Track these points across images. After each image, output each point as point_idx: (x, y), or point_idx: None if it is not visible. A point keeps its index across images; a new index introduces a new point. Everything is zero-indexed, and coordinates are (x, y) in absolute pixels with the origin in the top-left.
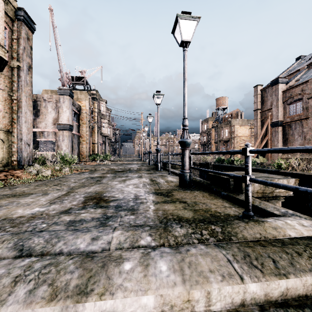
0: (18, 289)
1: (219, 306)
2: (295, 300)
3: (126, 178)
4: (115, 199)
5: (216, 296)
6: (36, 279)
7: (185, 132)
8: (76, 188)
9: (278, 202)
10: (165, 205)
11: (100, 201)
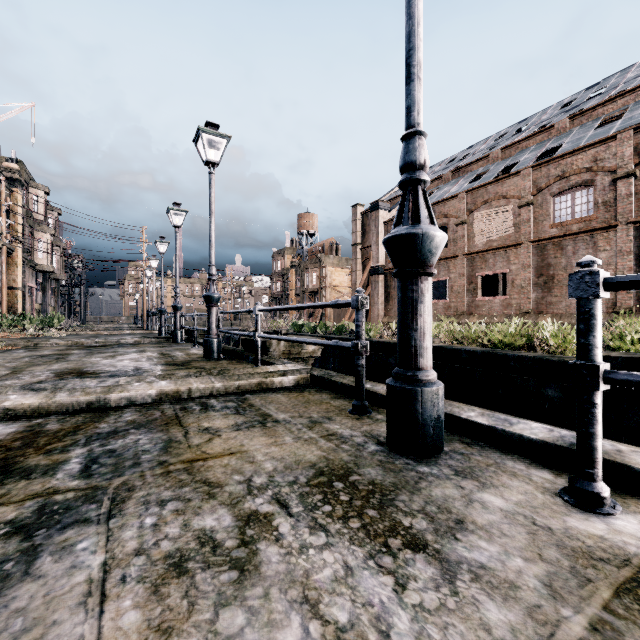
0: (60, 394)
1: (197, 395)
2: (243, 391)
3: (115, 354)
4: (106, 371)
5: (195, 389)
6: (69, 391)
7: (212, 284)
8: (25, 367)
9: (309, 364)
10: (176, 371)
11: (82, 374)
